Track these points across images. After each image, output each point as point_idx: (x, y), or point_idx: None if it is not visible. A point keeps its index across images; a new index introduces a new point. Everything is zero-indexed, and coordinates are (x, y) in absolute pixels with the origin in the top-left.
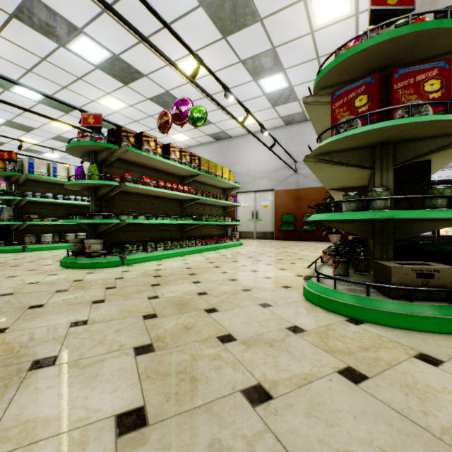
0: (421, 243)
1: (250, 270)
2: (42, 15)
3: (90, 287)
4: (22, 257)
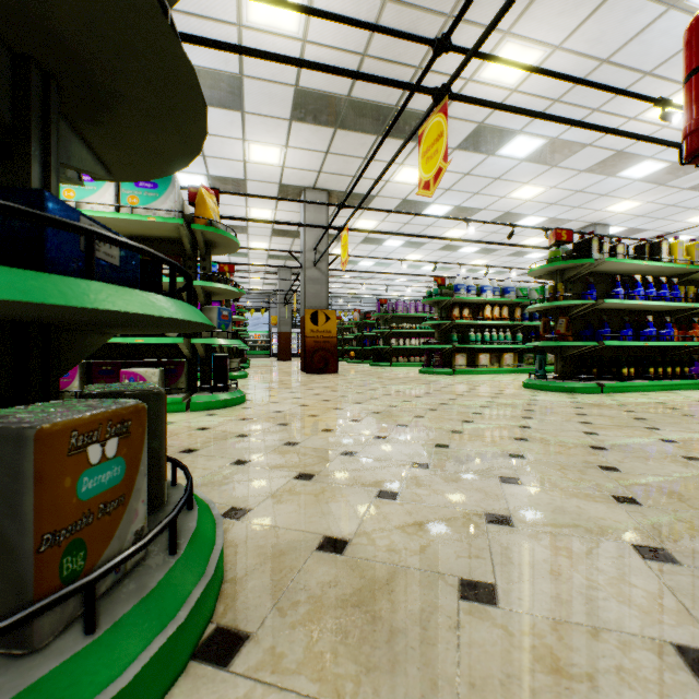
0: None
1: None
2: (225, 96)
3: (266, 373)
4: (239, 387)
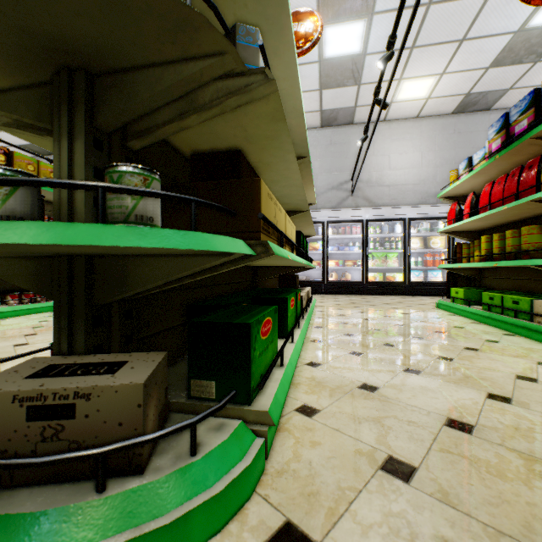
0: (274, 298)
1: (4, 356)
2: None
3: None
4: None
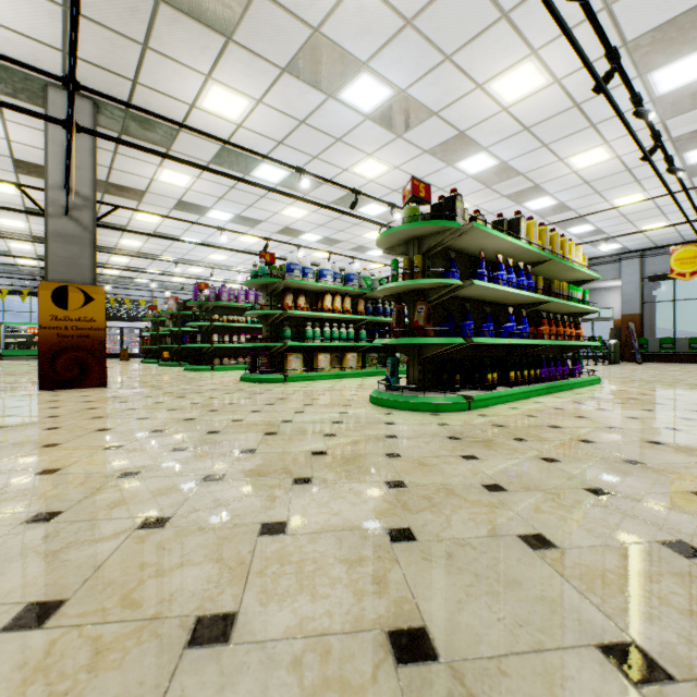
0: None
1: None
2: None
3: None
4: None
